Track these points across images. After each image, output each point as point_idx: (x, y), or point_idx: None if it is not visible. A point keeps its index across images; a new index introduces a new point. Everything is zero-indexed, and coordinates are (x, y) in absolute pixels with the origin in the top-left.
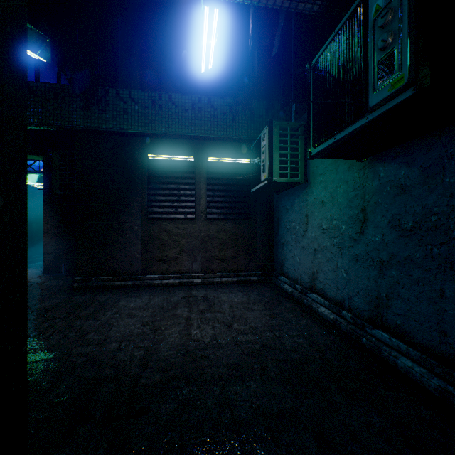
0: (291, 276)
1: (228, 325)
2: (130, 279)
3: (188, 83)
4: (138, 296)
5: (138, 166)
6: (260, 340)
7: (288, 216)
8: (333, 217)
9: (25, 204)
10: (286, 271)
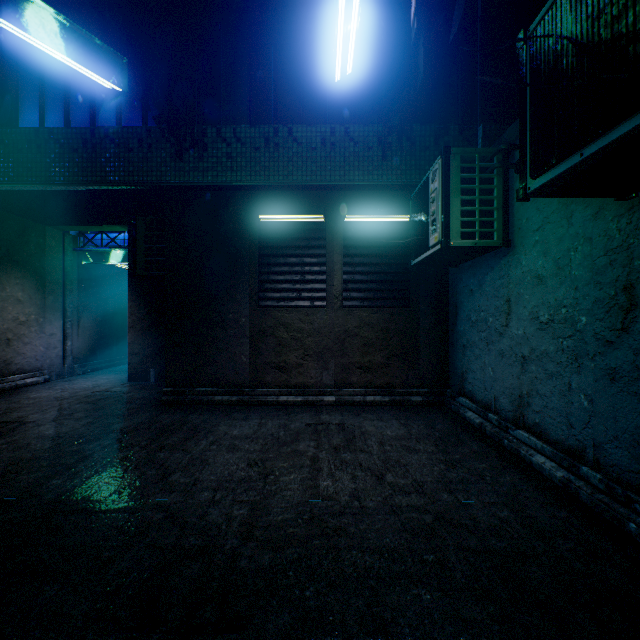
0: (479, 398)
1: (377, 475)
2: (235, 392)
3: (315, 109)
4: (245, 418)
5: (245, 232)
6: (432, 508)
7: (473, 302)
8: (560, 303)
9: None
10: (469, 390)
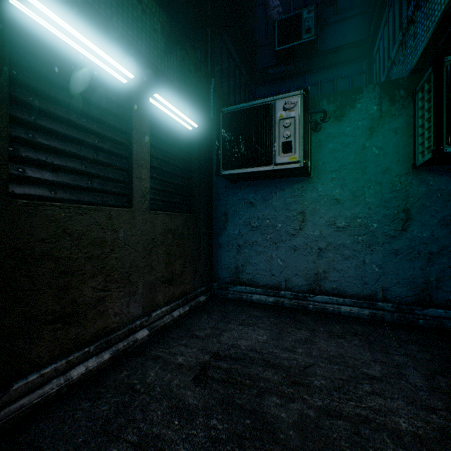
0: (264, 282)
1: (368, 377)
2: None
3: None
4: None
5: None
6: (423, 370)
7: (255, 212)
8: (356, 216)
9: None
10: (248, 279)
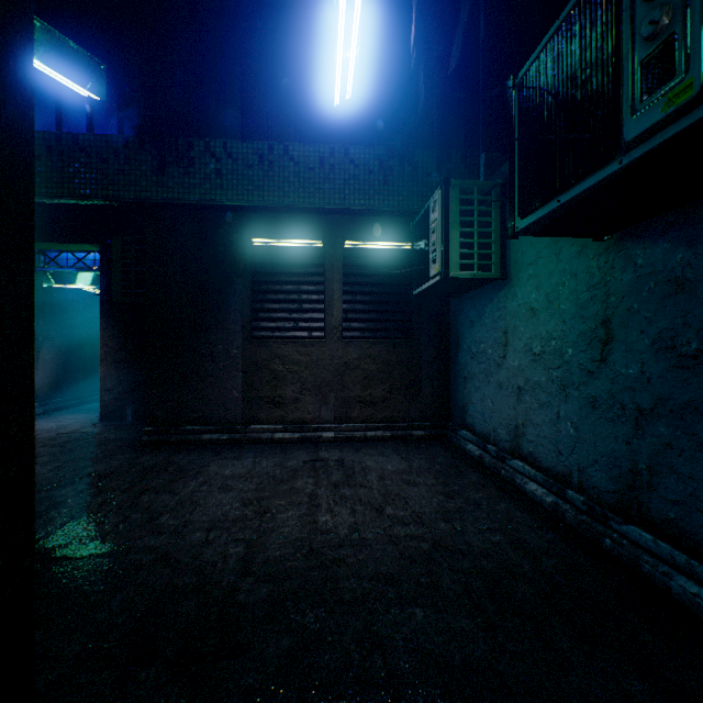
0: (479, 430)
1: (377, 508)
2: (225, 430)
3: (313, 126)
4: (238, 457)
5: (237, 256)
6: (429, 536)
7: (473, 333)
8: (550, 335)
9: (30, 311)
10: (470, 423)
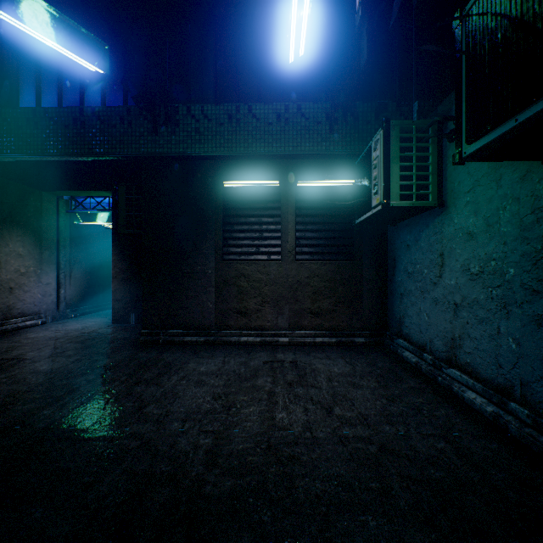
0: (415, 340)
1: (326, 408)
2: (202, 334)
3: (271, 89)
4: (211, 356)
5: (211, 196)
6: (376, 439)
7: (409, 256)
8: (490, 256)
9: None
10: (406, 333)
